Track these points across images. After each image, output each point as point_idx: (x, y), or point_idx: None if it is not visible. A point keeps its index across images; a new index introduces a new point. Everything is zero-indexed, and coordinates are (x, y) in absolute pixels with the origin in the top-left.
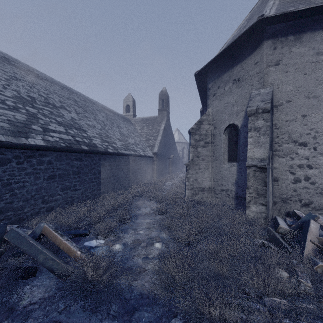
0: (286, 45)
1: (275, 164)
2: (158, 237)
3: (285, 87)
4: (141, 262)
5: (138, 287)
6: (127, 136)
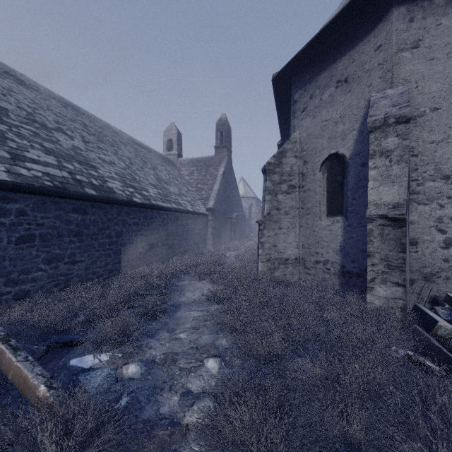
0: (431, 13)
1: (411, 216)
2: (213, 347)
3: (429, 85)
4: (176, 404)
5: None
6: (168, 182)
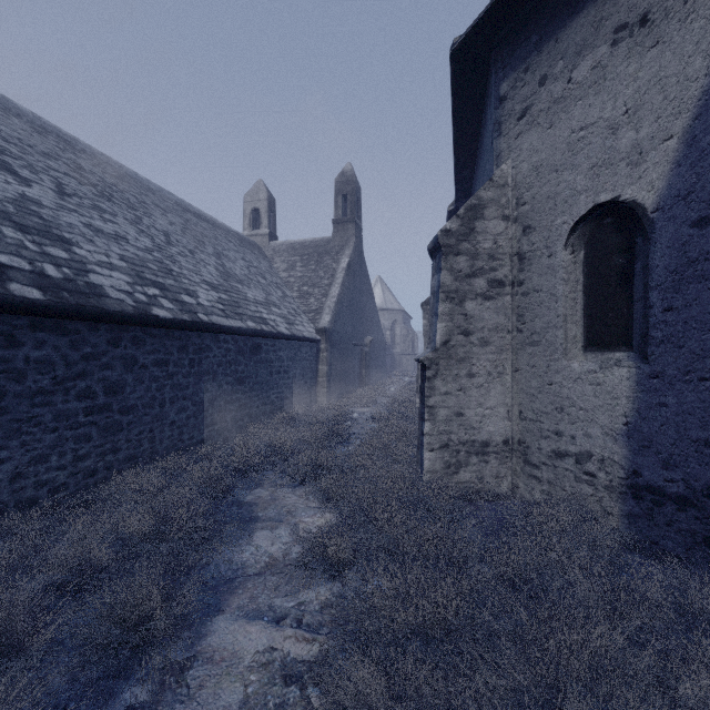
0: None
1: None
2: None
3: None
4: None
5: None
6: (245, 280)
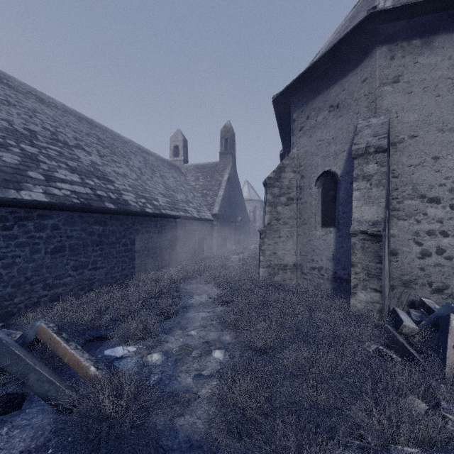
0: (409, 52)
1: (392, 229)
2: (219, 342)
3: (407, 115)
4: (191, 382)
5: (185, 428)
6: (175, 189)
